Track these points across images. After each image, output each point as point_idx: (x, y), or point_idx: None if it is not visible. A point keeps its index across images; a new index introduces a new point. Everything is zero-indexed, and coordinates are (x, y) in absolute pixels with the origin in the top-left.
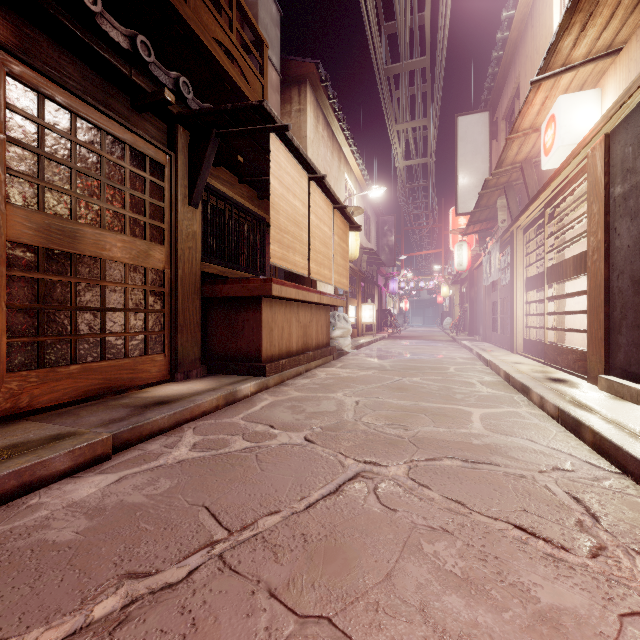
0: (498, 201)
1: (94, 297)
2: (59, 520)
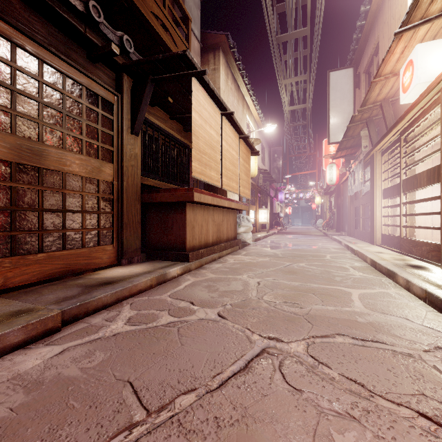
0: (361, 132)
1: (57, 201)
2: (0, 394)
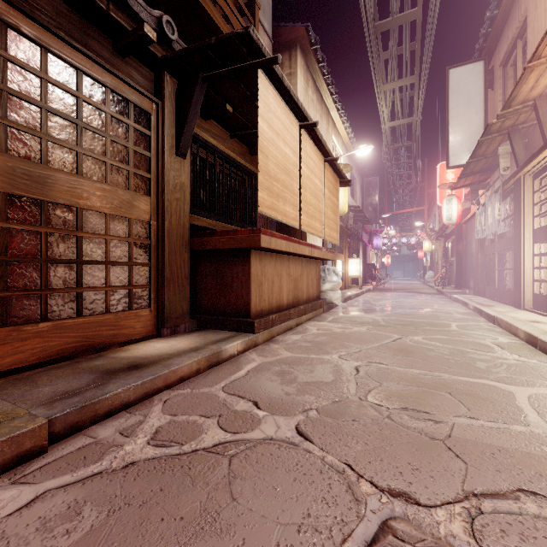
0: (500, 148)
1: (69, 249)
2: None
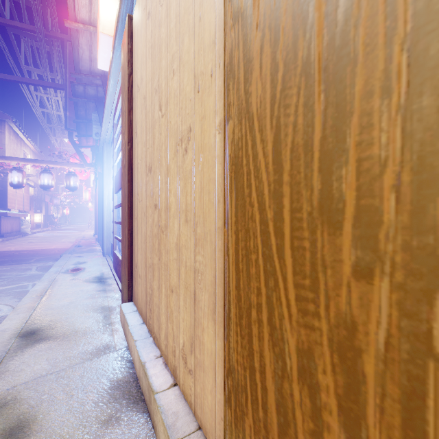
0: None
1: None
2: None
